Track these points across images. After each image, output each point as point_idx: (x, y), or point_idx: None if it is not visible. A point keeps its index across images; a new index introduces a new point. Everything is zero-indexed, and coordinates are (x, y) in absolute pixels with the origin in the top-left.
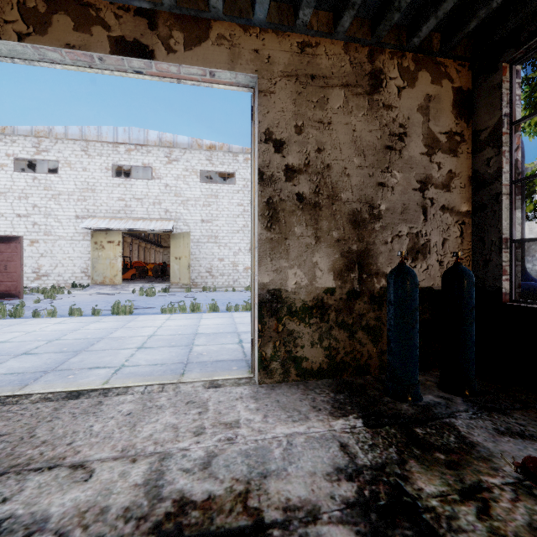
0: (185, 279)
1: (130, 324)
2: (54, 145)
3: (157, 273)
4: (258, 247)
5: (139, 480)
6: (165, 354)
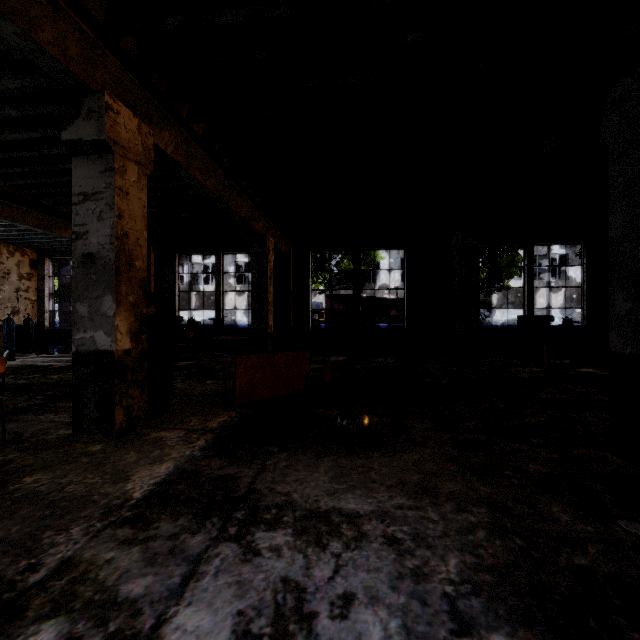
0: None
1: None
2: None
3: None
4: None
5: None
6: None
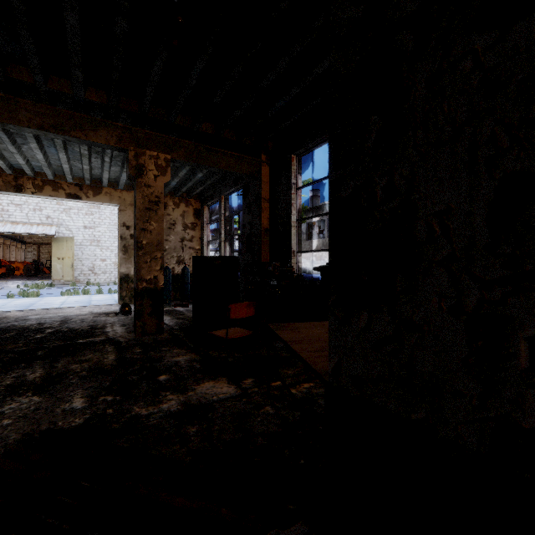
0: (68, 277)
1: (44, 300)
2: None
3: (29, 271)
4: (120, 260)
5: (87, 312)
6: (78, 305)
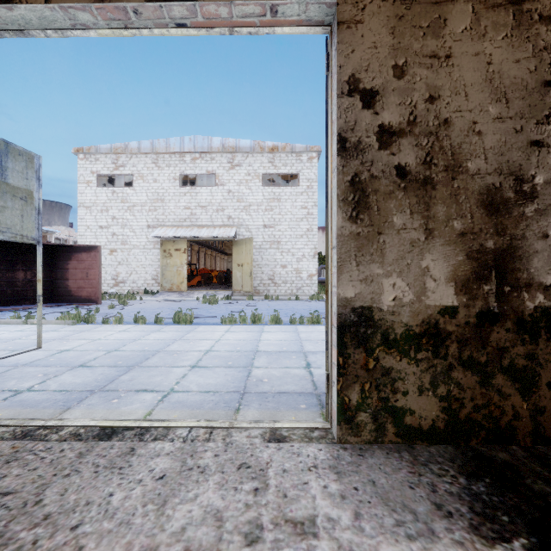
0: (247, 287)
1: (189, 335)
2: (129, 160)
3: (221, 280)
4: (339, 247)
5: None
6: (220, 377)
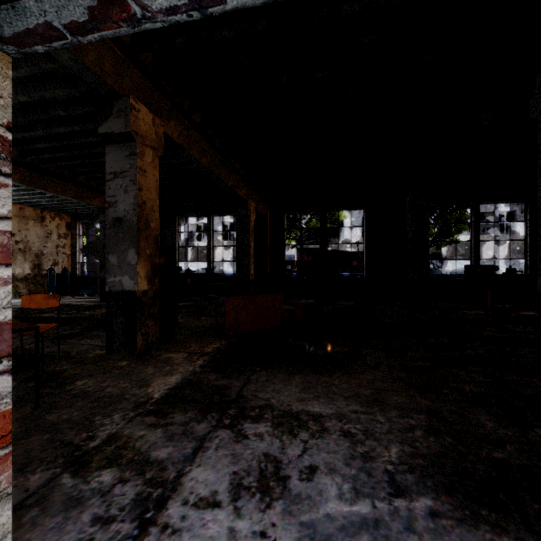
0: None
1: None
2: None
3: None
4: None
5: None
6: None
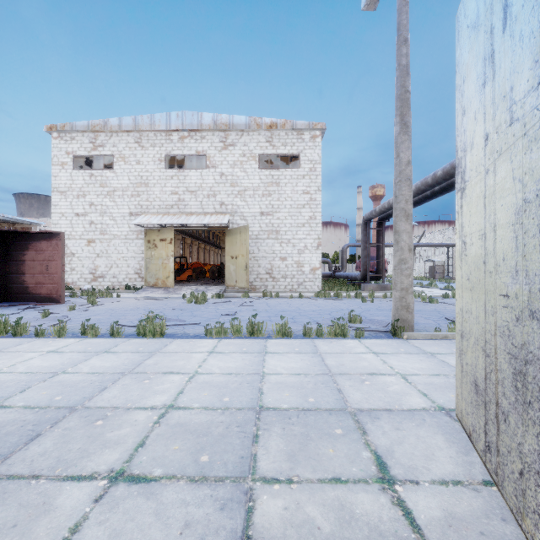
0: (241, 282)
1: (149, 361)
2: (109, 139)
3: (214, 274)
4: None
5: None
6: None
